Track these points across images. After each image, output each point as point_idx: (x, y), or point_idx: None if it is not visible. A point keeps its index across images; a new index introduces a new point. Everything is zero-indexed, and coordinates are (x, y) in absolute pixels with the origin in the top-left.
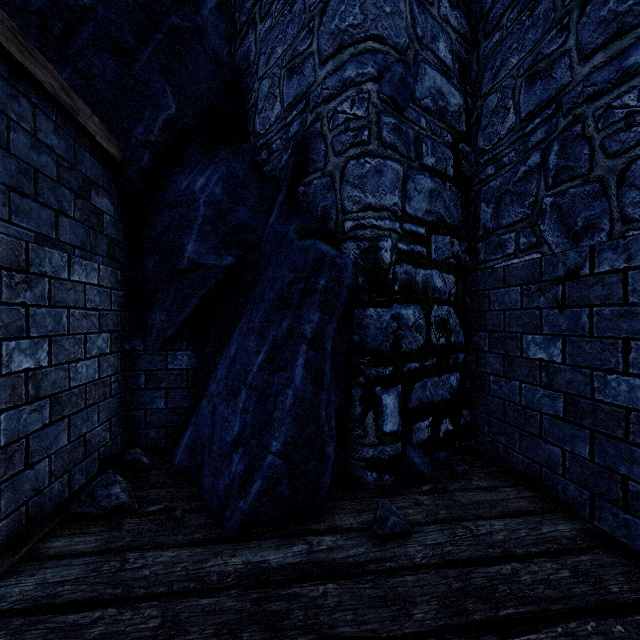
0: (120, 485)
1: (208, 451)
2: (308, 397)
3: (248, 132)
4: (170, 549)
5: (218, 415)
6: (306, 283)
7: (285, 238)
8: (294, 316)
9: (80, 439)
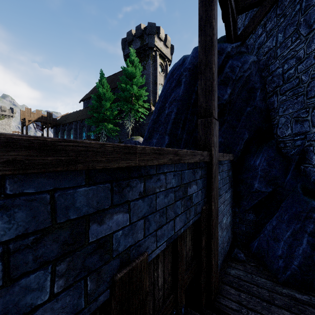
0: (242, 254)
1: (267, 253)
2: (308, 251)
3: (273, 133)
4: (263, 278)
5: (270, 243)
6: (307, 214)
7: (295, 189)
8: (302, 223)
9: (228, 237)
